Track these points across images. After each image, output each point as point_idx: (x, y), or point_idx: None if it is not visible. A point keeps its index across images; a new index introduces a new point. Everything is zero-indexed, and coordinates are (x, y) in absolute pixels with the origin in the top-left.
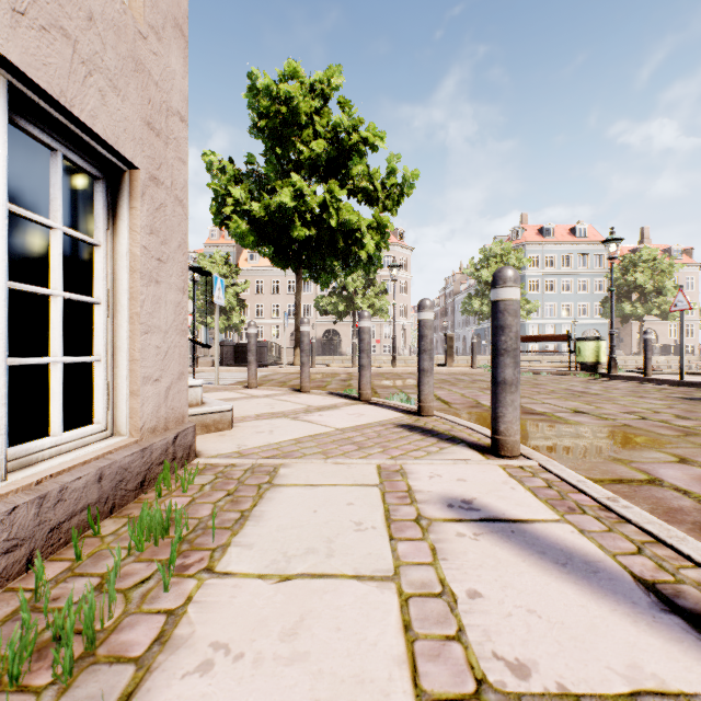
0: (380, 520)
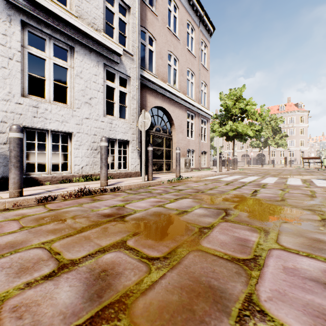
0: None
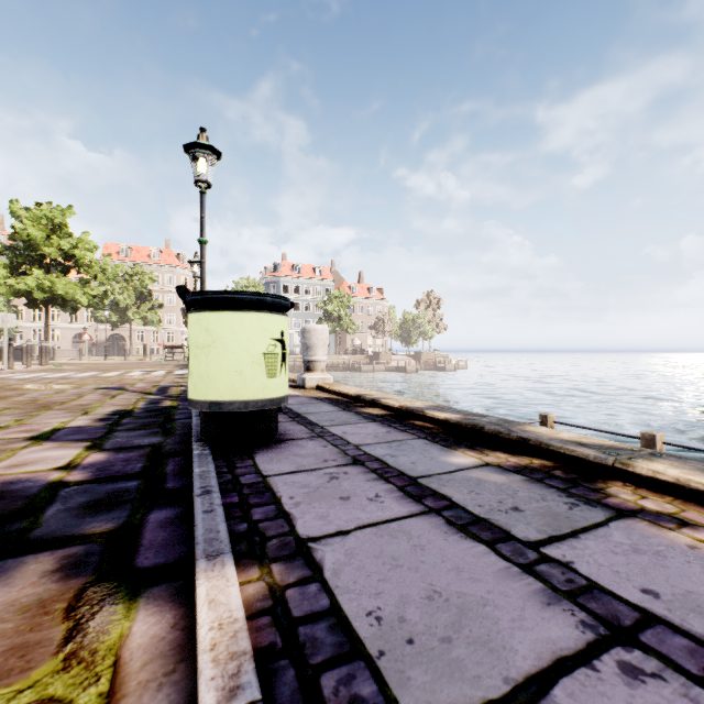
0: None
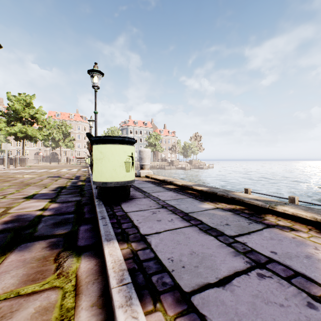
0: None
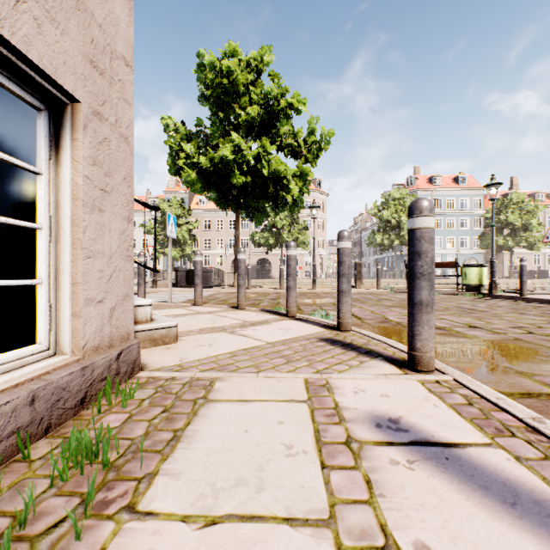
0: (311, 443)
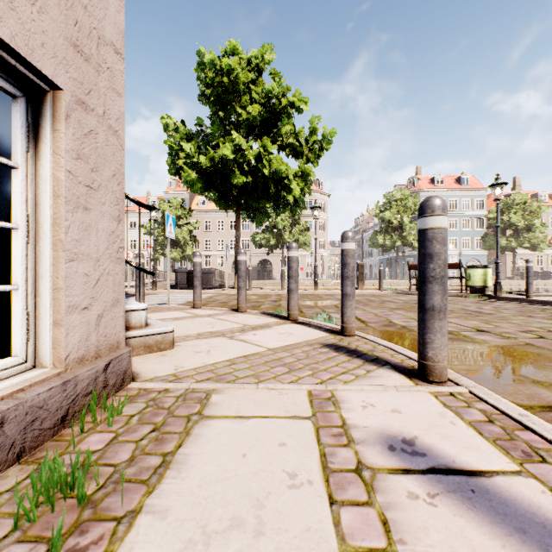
0: (316, 471)
